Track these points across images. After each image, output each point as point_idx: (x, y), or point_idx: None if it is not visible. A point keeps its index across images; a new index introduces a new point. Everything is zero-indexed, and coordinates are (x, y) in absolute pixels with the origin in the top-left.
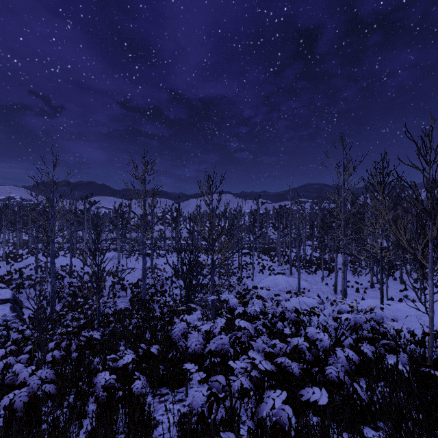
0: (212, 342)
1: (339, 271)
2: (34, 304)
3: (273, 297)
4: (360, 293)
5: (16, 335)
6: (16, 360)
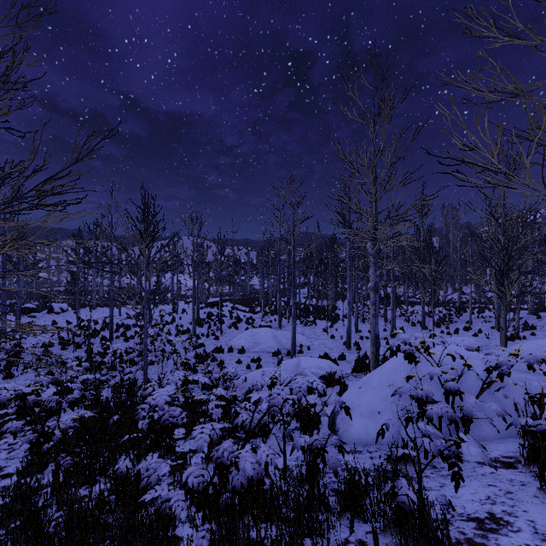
0: None
1: (344, 320)
2: None
3: (250, 364)
4: (381, 346)
5: None
6: None
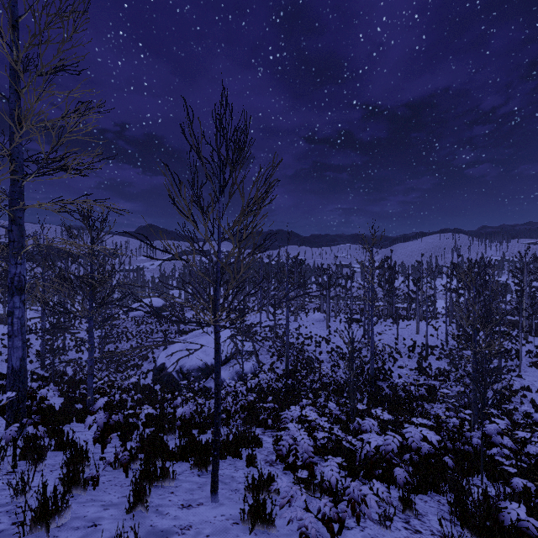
0: (528, 447)
1: None
2: (266, 358)
3: None
4: None
5: (273, 385)
6: (314, 410)
